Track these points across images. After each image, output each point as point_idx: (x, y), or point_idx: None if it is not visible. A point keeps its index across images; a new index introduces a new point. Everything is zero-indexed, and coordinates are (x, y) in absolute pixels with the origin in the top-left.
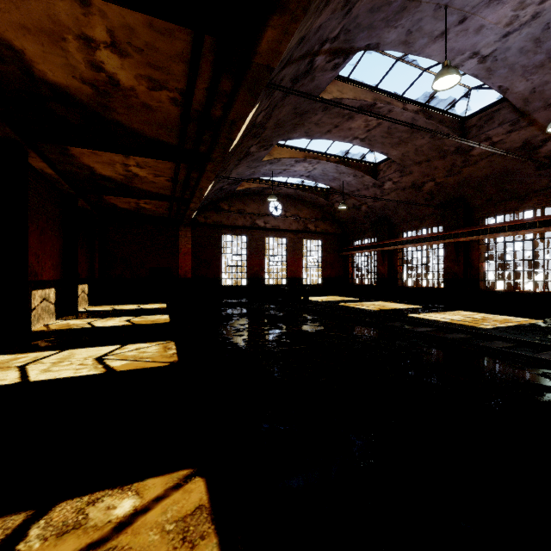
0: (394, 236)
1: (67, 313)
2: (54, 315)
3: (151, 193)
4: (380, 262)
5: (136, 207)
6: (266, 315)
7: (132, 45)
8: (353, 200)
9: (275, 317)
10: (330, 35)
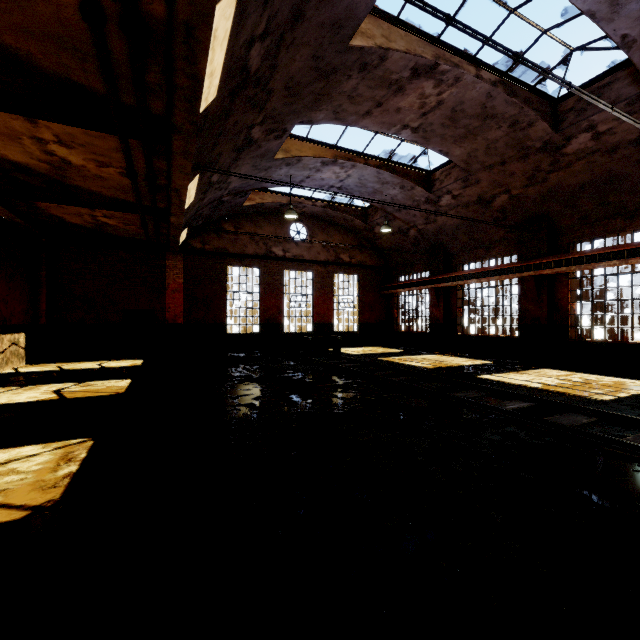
0: (452, 269)
1: None
2: None
3: (107, 198)
4: (433, 302)
5: (95, 223)
6: (277, 378)
7: None
8: (399, 222)
9: (289, 381)
10: None
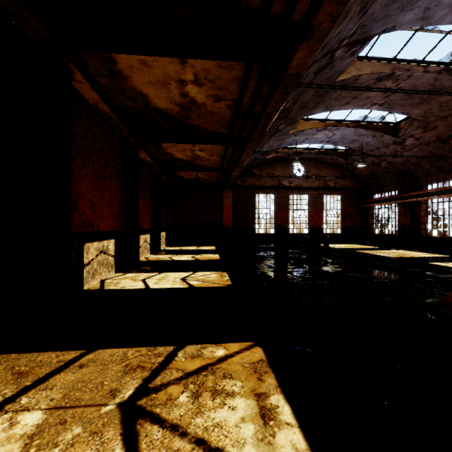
0: (417, 188)
1: (155, 251)
2: (149, 251)
3: (207, 167)
4: (401, 213)
5: (195, 178)
6: (292, 257)
7: (206, 79)
8: (372, 157)
9: (299, 259)
10: (347, 34)
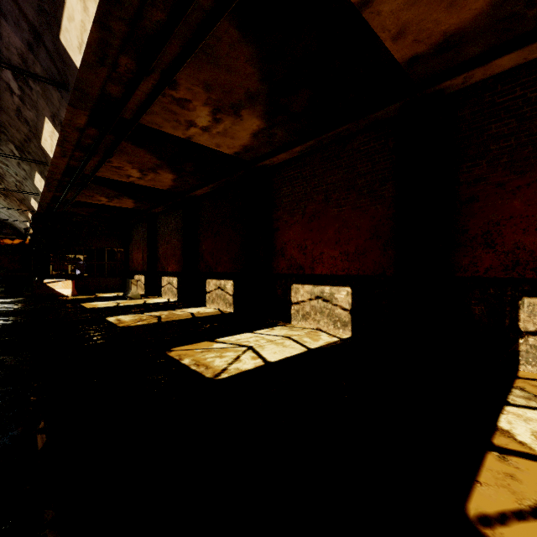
0: None
1: None
2: None
3: None
4: None
5: None
6: None
7: (180, 123)
8: None
9: None
10: None
